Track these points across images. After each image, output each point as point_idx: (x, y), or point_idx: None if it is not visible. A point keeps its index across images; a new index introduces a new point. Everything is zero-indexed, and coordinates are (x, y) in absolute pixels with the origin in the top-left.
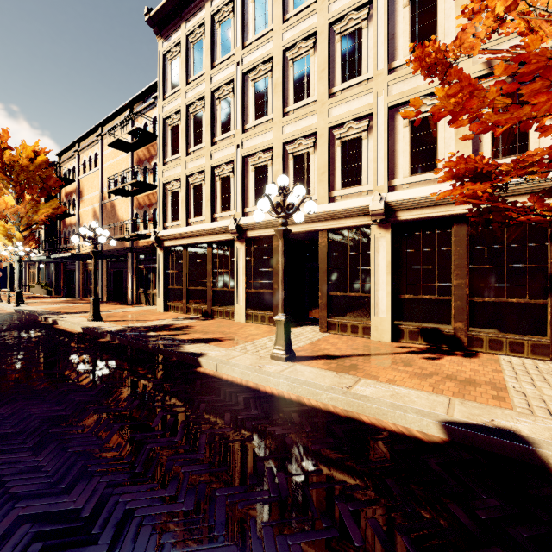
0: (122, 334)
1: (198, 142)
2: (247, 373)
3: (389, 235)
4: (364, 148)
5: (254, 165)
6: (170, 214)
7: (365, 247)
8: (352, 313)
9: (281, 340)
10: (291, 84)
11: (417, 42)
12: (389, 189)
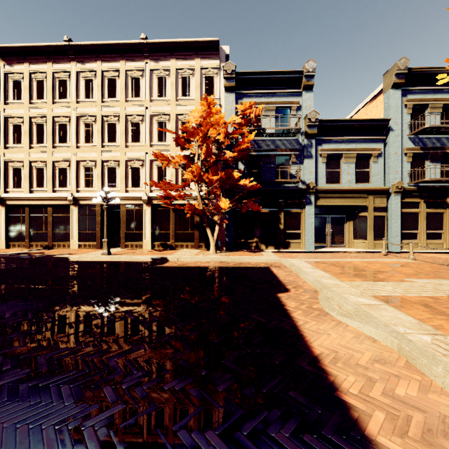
0: (3, 256)
1: (40, 142)
2: (93, 258)
3: (150, 209)
4: (141, 172)
5: (84, 166)
6: (12, 182)
7: (141, 212)
8: (136, 240)
9: (106, 248)
10: (106, 132)
11: (160, 138)
12: (150, 190)
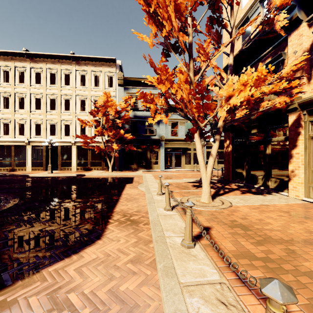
0: None
1: (6, 108)
2: (43, 175)
3: (76, 148)
4: (70, 127)
5: (35, 123)
6: None
7: (70, 150)
8: (67, 165)
9: (50, 169)
10: (49, 104)
11: (82, 109)
12: (76, 138)
